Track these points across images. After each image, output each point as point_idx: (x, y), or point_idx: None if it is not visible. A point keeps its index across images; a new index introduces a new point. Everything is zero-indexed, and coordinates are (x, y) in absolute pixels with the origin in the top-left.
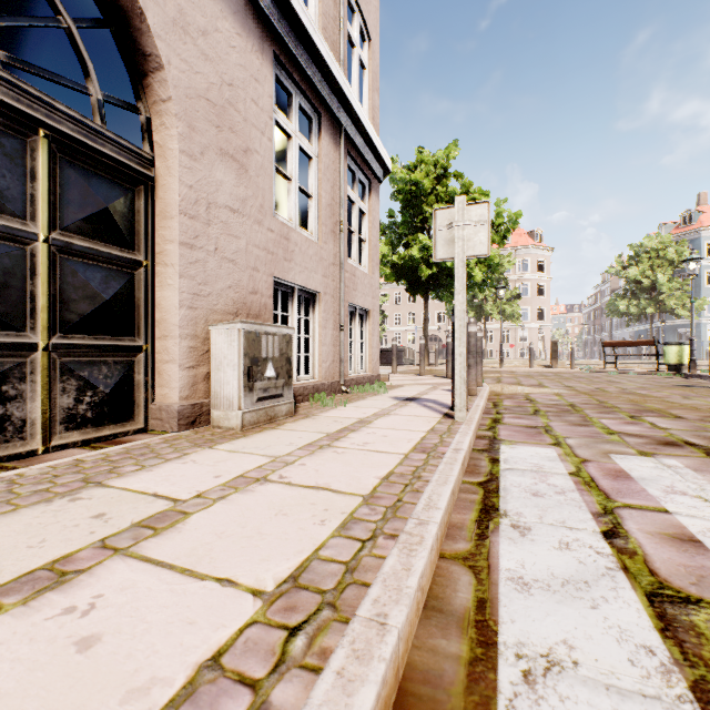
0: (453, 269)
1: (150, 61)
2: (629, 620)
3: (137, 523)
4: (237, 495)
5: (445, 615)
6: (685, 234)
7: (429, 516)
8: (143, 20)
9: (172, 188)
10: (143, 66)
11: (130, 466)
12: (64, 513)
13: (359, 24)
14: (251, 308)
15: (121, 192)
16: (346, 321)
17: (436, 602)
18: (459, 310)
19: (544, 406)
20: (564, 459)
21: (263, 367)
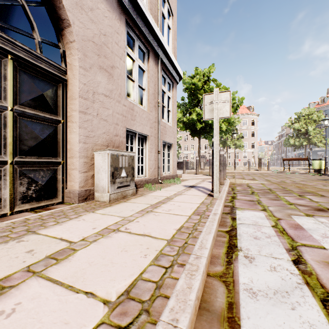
0: (212, 124)
1: (64, 22)
2: (314, 318)
3: (48, 255)
4: (103, 239)
5: (210, 313)
6: (321, 108)
7: (201, 253)
8: (61, 2)
9: (75, 84)
10: (61, 25)
11: (51, 222)
12: (12, 249)
13: (168, 8)
14: (115, 143)
15: (50, 86)
16: (161, 149)
17: (205, 305)
18: (216, 143)
19: (256, 190)
20: (268, 218)
21: (120, 172)
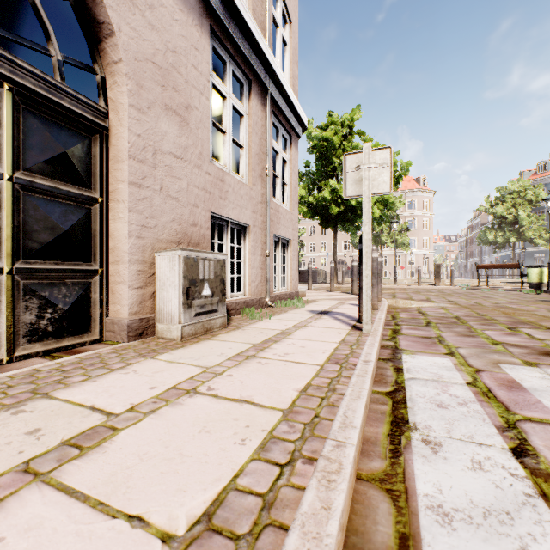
0: (356, 207)
1: (103, 28)
2: None
3: (66, 440)
4: (167, 408)
5: None
6: (540, 179)
7: (346, 436)
8: None
9: (123, 136)
10: (98, 32)
11: (78, 376)
12: (3, 428)
13: (282, 9)
14: (191, 238)
15: (79, 139)
16: (271, 248)
17: (356, 539)
18: (366, 239)
19: (434, 318)
20: (459, 369)
21: (200, 287)
